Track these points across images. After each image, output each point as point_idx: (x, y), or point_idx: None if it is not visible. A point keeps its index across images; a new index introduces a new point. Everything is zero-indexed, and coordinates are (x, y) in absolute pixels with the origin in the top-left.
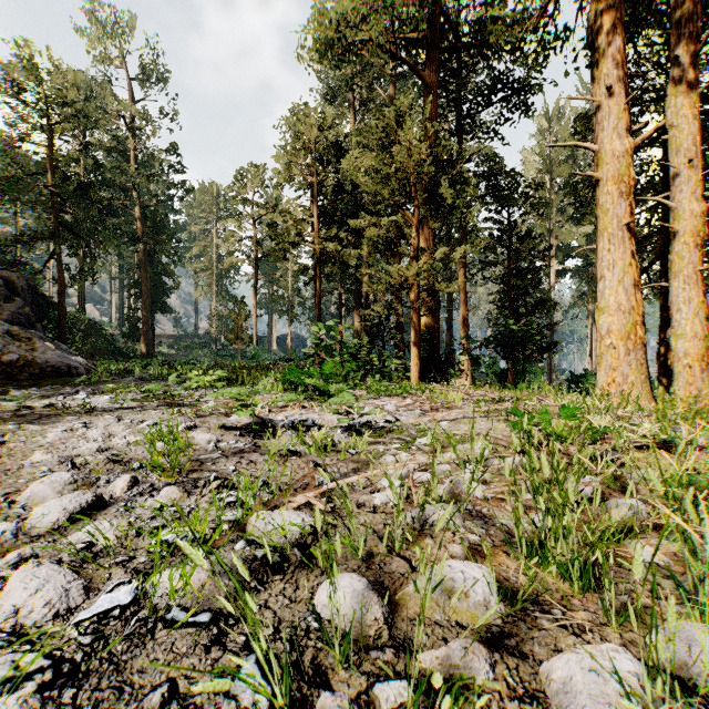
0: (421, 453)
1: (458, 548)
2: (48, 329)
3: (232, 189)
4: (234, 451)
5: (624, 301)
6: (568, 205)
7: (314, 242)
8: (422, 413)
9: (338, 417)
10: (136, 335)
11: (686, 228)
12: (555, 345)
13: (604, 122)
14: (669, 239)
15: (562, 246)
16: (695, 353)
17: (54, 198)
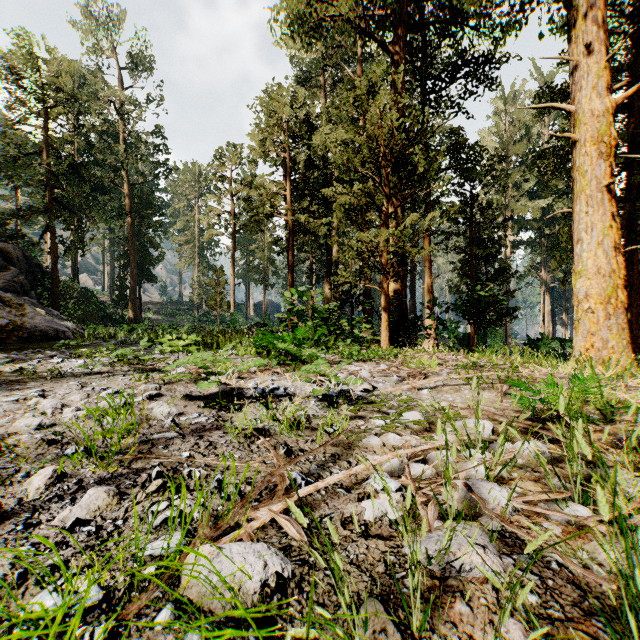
0: (410, 432)
1: (516, 631)
2: (42, 296)
3: (211, 167)
4: (193, 428)
5: (603, 264)
6: (523, 181)
7: (287, 214)
8: (399, 380)
9: (311, 384)
10: (125, 302)
11: None
12: (515, 310)
13: (582, 82)
14: None
15: (517, 219)
16: None
17: (47, 175)
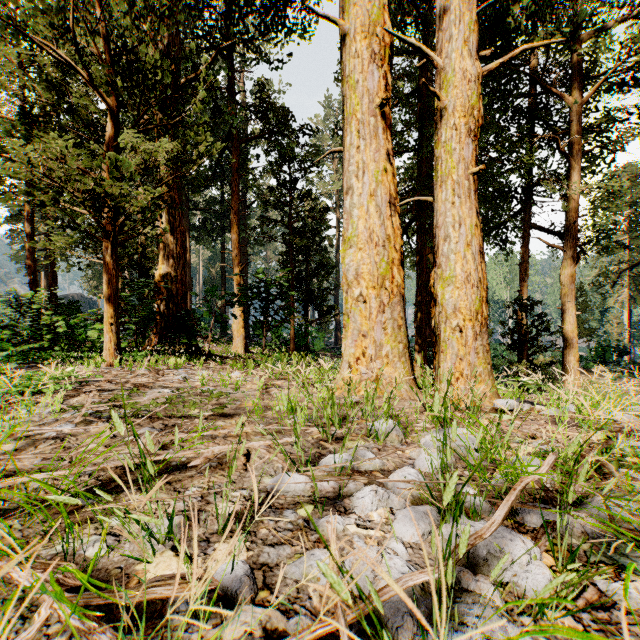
0: None
1: None
2: None
3: None
4: None
5: (377, 227)
6: None
7: None
8: None
9: None
10: None
11: (457, 102)
12: (334, 308)
13: None
14: (435, 122)
15: None
16: (468, 308)
17: None
